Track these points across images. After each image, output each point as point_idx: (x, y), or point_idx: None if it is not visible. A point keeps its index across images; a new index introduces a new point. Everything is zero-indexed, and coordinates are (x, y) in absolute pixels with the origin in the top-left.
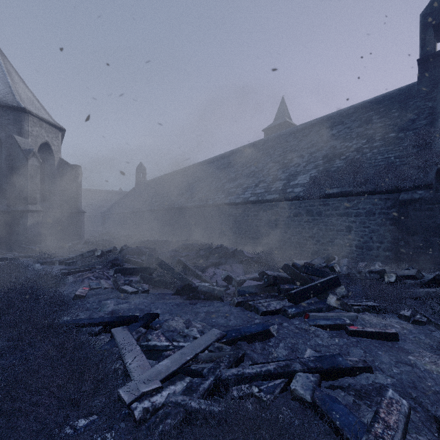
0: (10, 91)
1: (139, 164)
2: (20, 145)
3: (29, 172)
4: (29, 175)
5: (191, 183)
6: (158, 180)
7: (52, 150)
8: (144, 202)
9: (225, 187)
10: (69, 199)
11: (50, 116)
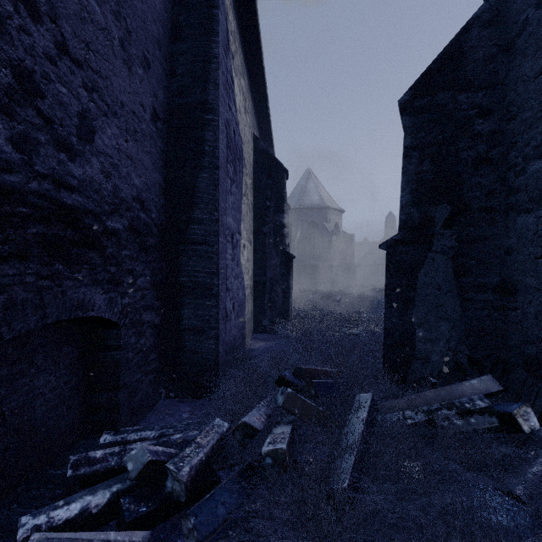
0: (321, 197)
1: (388, 214)
2: (327, 229)
3: (332, 244)
4: (332, 246)
5: None
6: None
7: (339, 227)
8: None
9: None
10: (347, 257)
11: (336, 204)
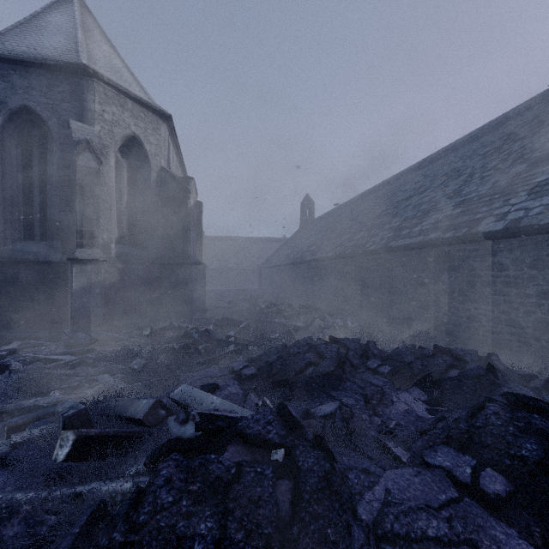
0: (75, 47)
1: (304, 197)
2: (74, 134)
3: (78, 181)
4: (80, 188)
5: (398, 201)
6: (331, 214)
7: (146, 153)
8: (309, 247)
9: (536, 178)
10: (175, 239)
11: (149, 97)
